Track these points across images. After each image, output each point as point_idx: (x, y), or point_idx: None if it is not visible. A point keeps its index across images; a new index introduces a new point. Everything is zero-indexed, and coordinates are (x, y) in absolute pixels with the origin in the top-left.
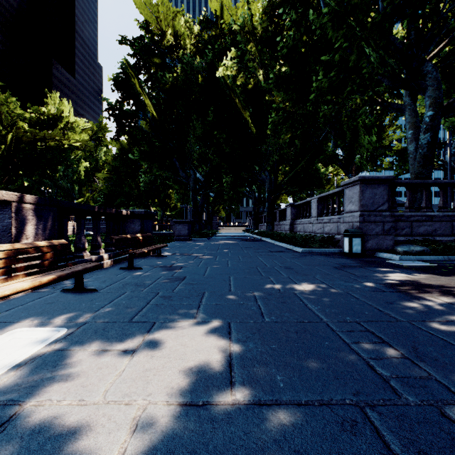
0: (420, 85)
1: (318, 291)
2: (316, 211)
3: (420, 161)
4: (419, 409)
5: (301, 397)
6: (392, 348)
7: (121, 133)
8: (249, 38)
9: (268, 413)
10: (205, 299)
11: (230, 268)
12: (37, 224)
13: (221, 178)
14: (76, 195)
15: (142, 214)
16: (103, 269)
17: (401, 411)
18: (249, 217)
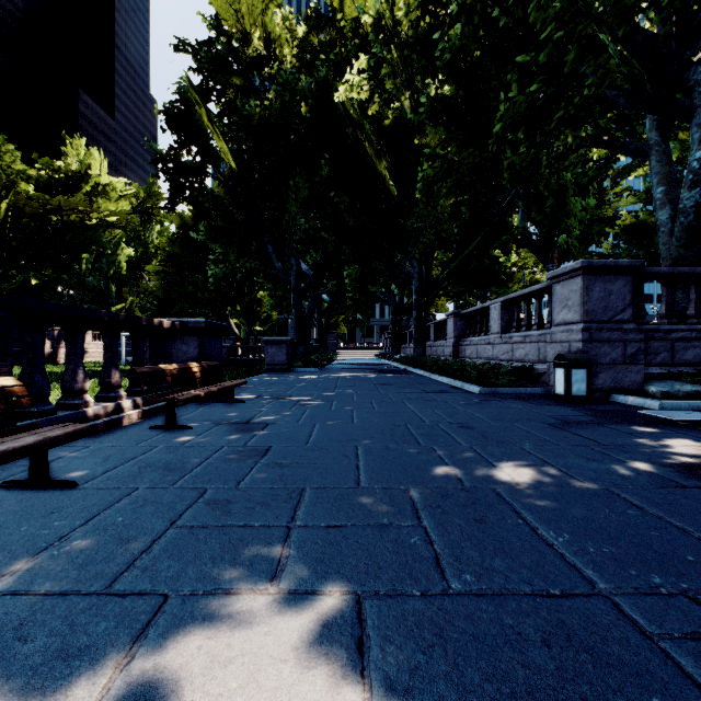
0: (683, 106)
1: (545, 485)
2: (499, 323)
3: (681, 236)
4: None
5: None
6: None
7: (178, 197)
8: (387, 39)
9: None
10: (304, 511)
11: (357, 426)
12: None
13: (341, 271)
14: (113, 300)
15: (201, 327)
16: (118, 430)
17: None
18: (386, 334)
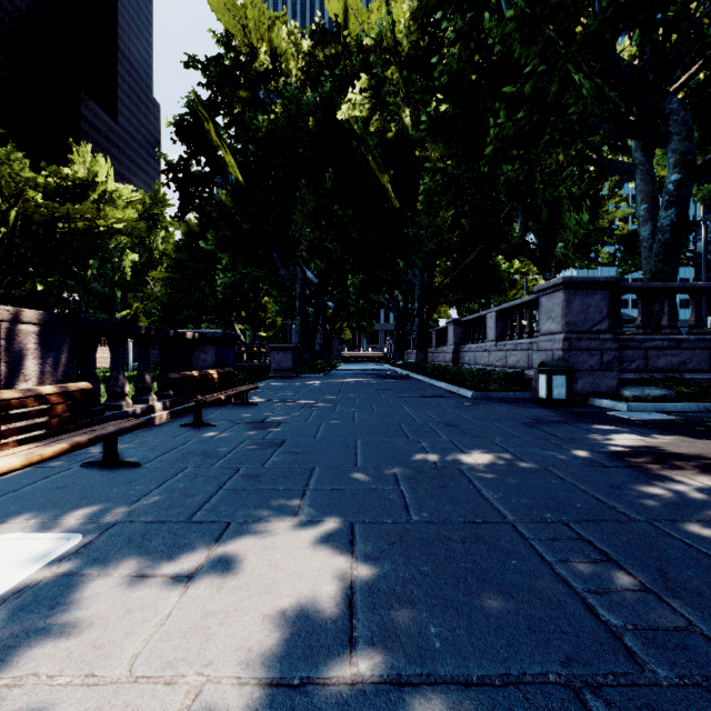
0: (659, 133)
1: (499, 465)
2: (495, 332)
3: (659, 252)
4: (677, 694)
5: (472, 668)
6: (624, 572)
7: (187, 208)
8: (389, 59)
9: (413, 702)
10: (315, 480)
11: (357, 425)
12: (43, 356)
13: (345, 280)
14: (118, 306)
15: (218, 337)
16: (154, 427)
17: (646, 697)
18: (390, 339)
